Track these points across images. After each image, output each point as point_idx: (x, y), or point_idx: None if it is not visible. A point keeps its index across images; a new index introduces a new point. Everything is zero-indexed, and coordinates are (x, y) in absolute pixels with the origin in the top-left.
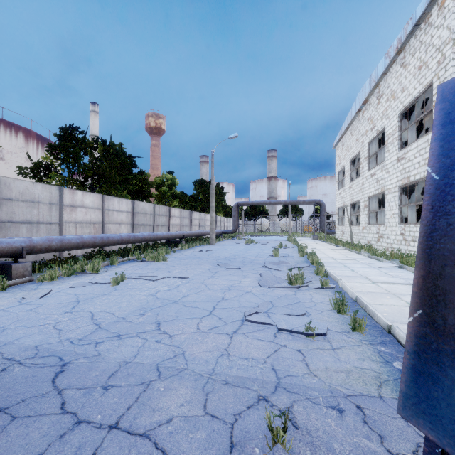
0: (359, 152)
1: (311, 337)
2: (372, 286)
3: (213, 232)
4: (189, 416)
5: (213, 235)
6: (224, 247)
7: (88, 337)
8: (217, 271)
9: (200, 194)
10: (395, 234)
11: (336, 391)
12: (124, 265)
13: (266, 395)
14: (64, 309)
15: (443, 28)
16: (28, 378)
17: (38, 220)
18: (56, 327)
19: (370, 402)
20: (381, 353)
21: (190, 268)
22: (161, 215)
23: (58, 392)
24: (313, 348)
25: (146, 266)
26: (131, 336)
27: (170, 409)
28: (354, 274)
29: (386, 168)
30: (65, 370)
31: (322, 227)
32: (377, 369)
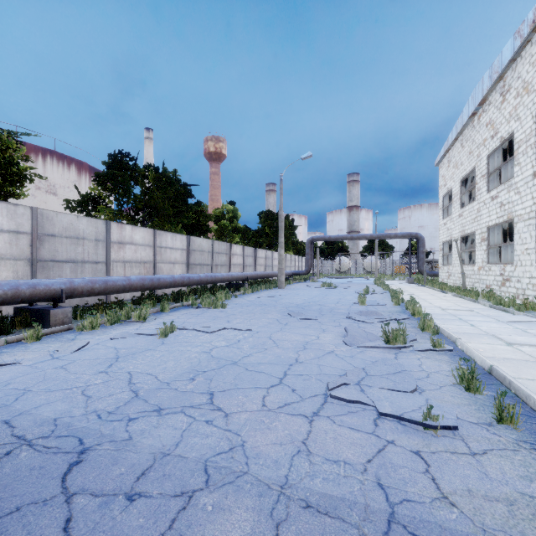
0: (473, 169)
1: (431, 429)
2: (509, 349)
3: (282, 274)
4: None
5: (282, 277)
6: (295, 291)
7: (120, 409)
8: (287, 323)
9: (266, 228)
10: (530, 277)
11: None
12: (176, 312)
13: None
14: (99, 368)
15: None
16: (33, 470)
17: (83, 259)
18: (85, 392)
19: None
20: None
21: (254, 317)
22: (221, 253)
23: (66, 499)
24: (438, 450)
25: (201, 313)
26: (175, 412)
27: None
28: (476, 331)
29: (515, 188)
30: (83, 460)
31: (420, 267)
32: None
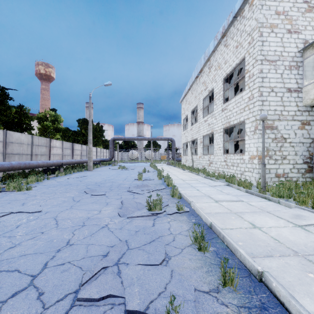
0: (197, 105)
1: None
2: (217, 205)
3: (91, 161)
4: None
5: (91, 163)
6: (99, 172)
7: None
8: (80, 200)
9: (82, 130)
10: (220, 161)
11: None
12: None
13: None
14: None
15: (252, 19)
16: None
17: None
18: None
19: None
20: None
21: (53, 197)
22: (41, 146)
23: None
24: None
25: None
26: None
27: None
28: (200, 194)
29: (214, 116)
30: None
31: (173, 156)
32: None
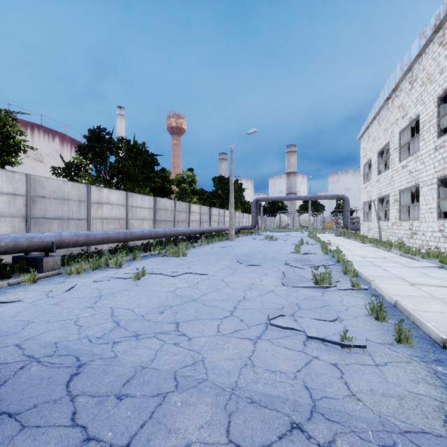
0: (388, 143)
1: (347, 348)
2: (412, 288)
3: (232, 228)
4: (209, 444)
5: (232, 231)
6: (243, 242)
7: (106, 335)
8: (237, 268)
9: (219, 190)
10: (432, 231)
11: (389, 424)
12: (145, 260)
13: (301, 422)
14: (86, 304)
15: None
16: (43, 379)
17: (68, 216)
18: (77, 323)
19: (437, 444)
20: (439, 375)
21: (210, 264)
22: (182, 211)
23: (71, 399)
24: (351, 363)
25: (166, 261)
26: (149, 337)
27: (188, 431)
28: (387, 274)
29: (421, 159)
30: (81, 372)
31: (345, 223)
32: (437, 396)
